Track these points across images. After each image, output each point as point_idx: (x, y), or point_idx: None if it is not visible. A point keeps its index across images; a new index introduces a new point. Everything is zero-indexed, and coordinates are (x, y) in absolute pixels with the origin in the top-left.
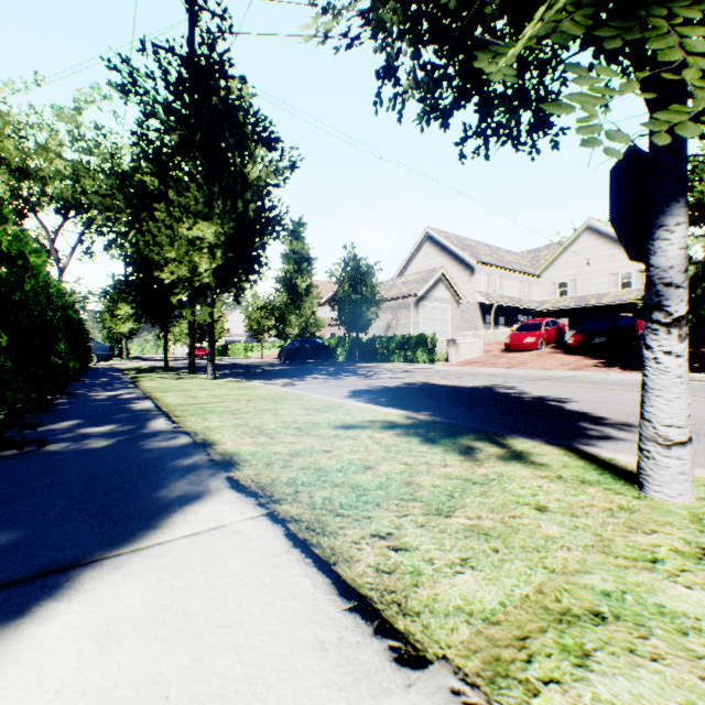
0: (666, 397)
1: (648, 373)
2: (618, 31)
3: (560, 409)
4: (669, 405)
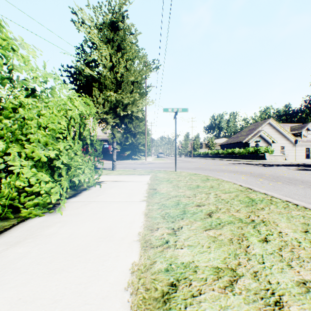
0: (115, 160)
1: (113, 157)
2: (111, 130)
3: (97, 167)
4: (115, 161)
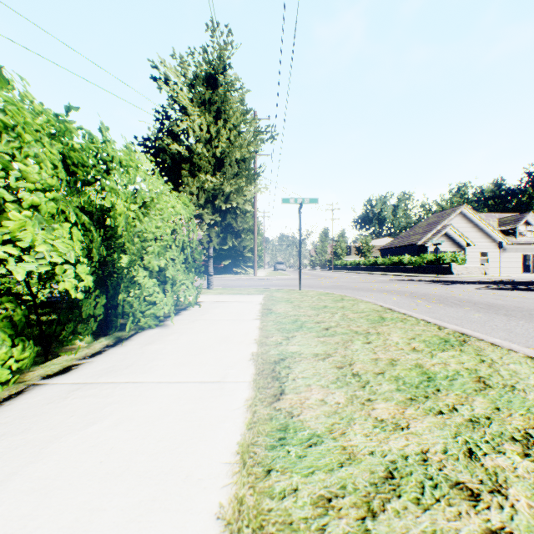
0: (211, 273)
1: (209, 270)
2: (208, 231)
3: None
4: (211, 275)
